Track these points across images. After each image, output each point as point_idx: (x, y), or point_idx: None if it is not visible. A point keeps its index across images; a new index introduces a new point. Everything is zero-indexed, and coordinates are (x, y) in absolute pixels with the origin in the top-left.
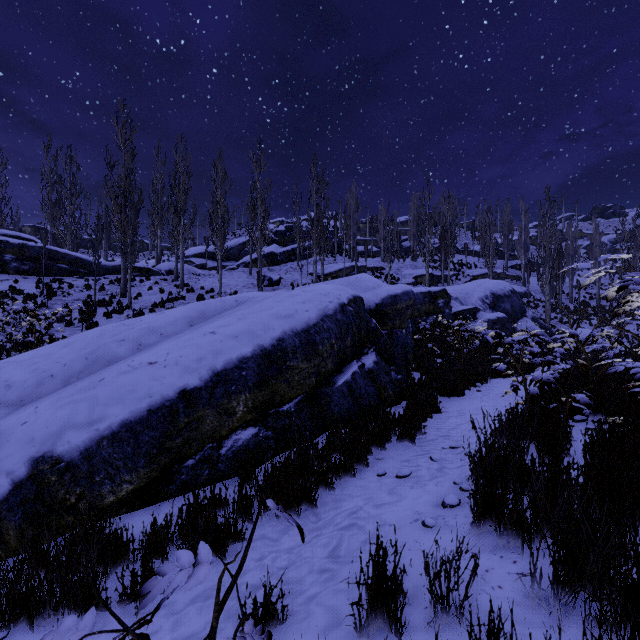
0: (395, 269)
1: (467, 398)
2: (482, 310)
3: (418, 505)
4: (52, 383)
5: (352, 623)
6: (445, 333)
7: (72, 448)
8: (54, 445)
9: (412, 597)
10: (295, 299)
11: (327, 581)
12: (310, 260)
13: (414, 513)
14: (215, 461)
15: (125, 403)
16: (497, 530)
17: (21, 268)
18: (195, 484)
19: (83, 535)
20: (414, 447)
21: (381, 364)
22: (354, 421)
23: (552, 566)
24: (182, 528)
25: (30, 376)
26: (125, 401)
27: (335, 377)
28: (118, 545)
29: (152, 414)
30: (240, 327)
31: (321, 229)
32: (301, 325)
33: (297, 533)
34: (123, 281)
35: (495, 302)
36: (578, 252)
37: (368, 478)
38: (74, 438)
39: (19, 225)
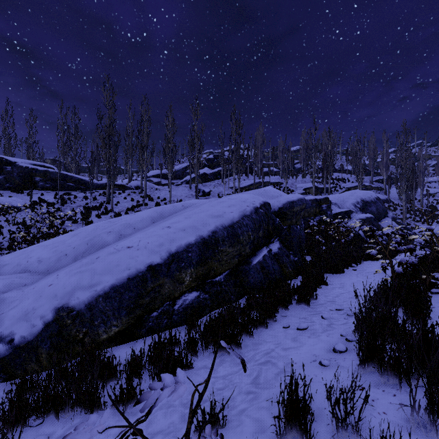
0: (290, 183)
1: (346, 275)
2: (355, 212)
3: (315, 350)
4: (66, 259)
5: (273, 431)
6: (328, 228)
7: (80, 302)
8: (69, 300)
9: (317, 416)
10: (223, 204)
11: (252, 400)
12: (230, 178)
13: (312, 355)
14: (171, 314)
15: (113, 273)
16: (379, 371)
17: (45, 186)
18: (158, 329)
19: (87, 359)
20: (309, 308)
21: (283, 250)
22: (265, 289)
23: (428, 400)
24: (151, 358)
25: (53, 255)
26: (113, 272)
27: (251, 258)
28: (110, 367)
29: (130, 281)
30: (187, 223)
31: (238, 156)
32: (228, 222)
33: (228, 365)
34: (108, 193)
35: (364, 206)
36: (427, 169)
37: (277, 329)
38: (81, 295)
39: (43, 158)
